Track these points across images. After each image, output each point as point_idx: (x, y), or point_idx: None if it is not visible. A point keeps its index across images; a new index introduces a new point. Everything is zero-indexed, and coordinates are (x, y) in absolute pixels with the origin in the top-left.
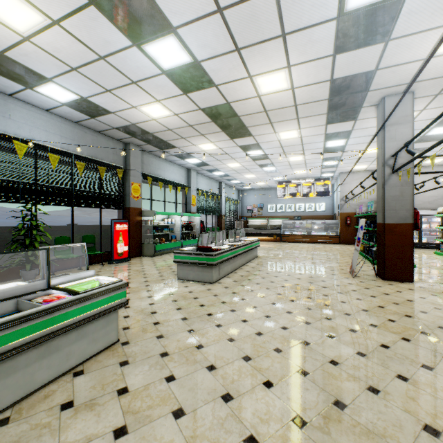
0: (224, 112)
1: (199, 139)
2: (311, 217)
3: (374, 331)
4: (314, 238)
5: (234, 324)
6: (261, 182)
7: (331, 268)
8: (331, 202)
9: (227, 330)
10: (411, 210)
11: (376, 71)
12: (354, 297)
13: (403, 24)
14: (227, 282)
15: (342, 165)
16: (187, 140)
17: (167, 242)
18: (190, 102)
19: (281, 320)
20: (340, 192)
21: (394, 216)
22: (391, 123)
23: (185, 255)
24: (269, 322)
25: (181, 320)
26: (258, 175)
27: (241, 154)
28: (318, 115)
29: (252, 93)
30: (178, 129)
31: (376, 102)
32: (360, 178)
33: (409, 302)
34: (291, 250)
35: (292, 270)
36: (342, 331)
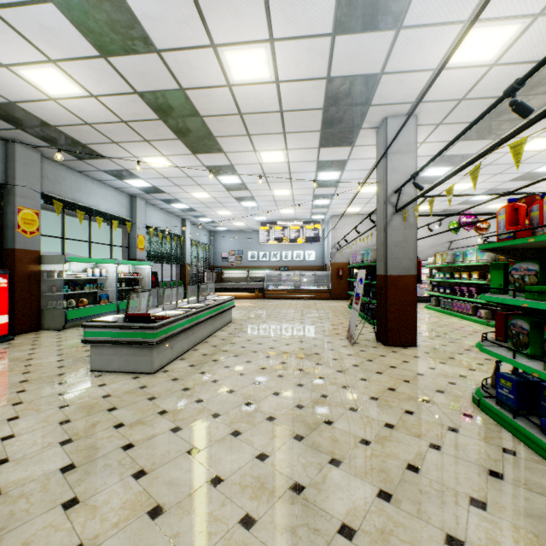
0: (178, 105)
1: (143, 148)
2: (299, 267)
3: (392, 437)
4: (303, 293)
5: (171, 464)
6: (239, 222)
7: (325, 333)
8: (321, 250)
9: (154, 484)
10: (415, 259)
11: (381, 76)
12: (358, 377)
13: (420, 5)
14: (178, 369)
15: (335, 205)
16: (123, 146)
17: (90, 305)
18: (116, 75)
19: (258, 438)
20: (332, 238)
21: (397, 266)
22: (394, 151)
23: (105, 329)
24: (237, 446)
25: (58, 473)
26: (235, 212)
27: (210, 180)
28: (309, 131)
29: (220, 78)
30: (103, 125)
31: (378, 123)
32: (353, 223)
33: (421, 378)
34: (276, 309)
35: (277, 339)
36: (351, 445)
